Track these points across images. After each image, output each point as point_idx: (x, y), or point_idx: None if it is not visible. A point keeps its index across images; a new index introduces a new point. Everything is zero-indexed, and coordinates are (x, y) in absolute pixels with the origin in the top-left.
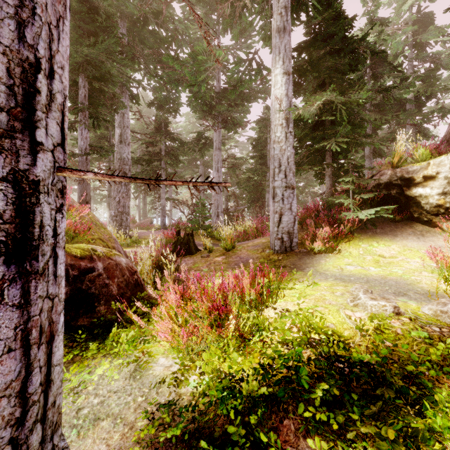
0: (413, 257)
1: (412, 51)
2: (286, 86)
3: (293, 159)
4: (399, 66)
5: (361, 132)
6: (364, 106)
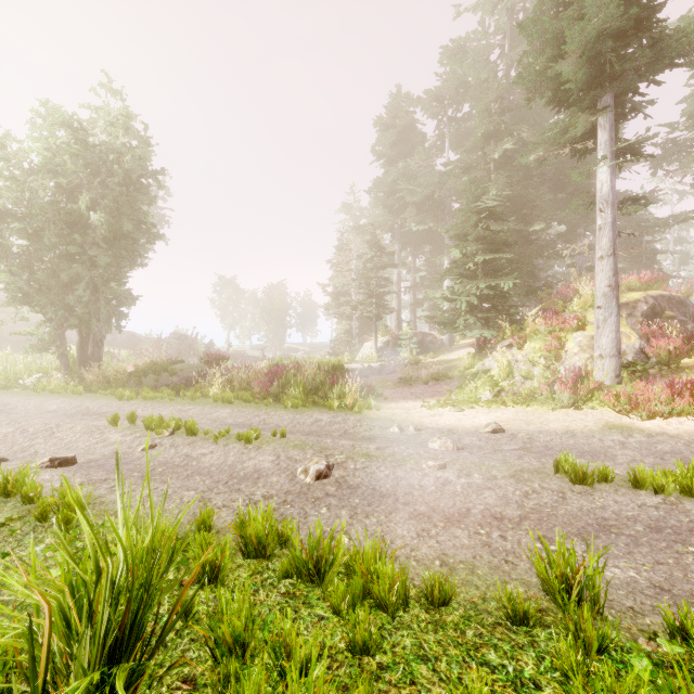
0: None
1: None
2: None
3: None
4: None
5: None
6: None
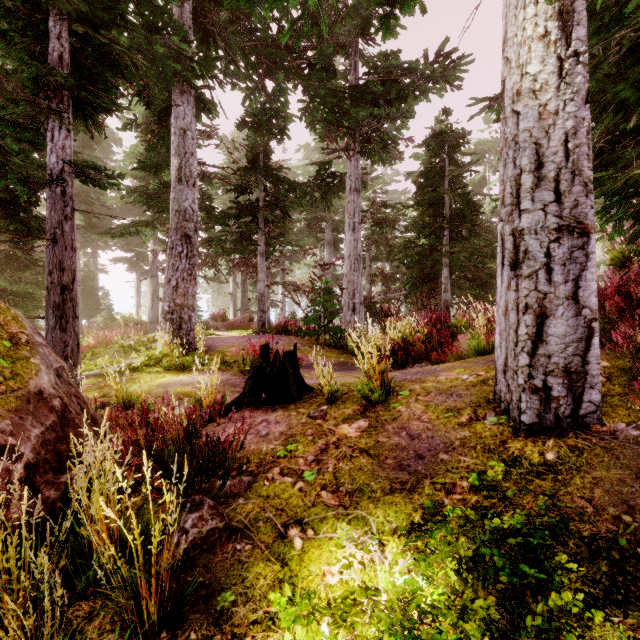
0: None
1: None
2: None
3: (586, 138)
4: None
5: None
6: None
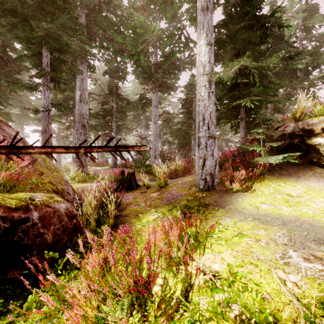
0: (318, 197)
1: (302, 33)
2: (209, 54)
3: (214, 114)
4: (295, 42)
5: (269, 92)
6: (267, 74)
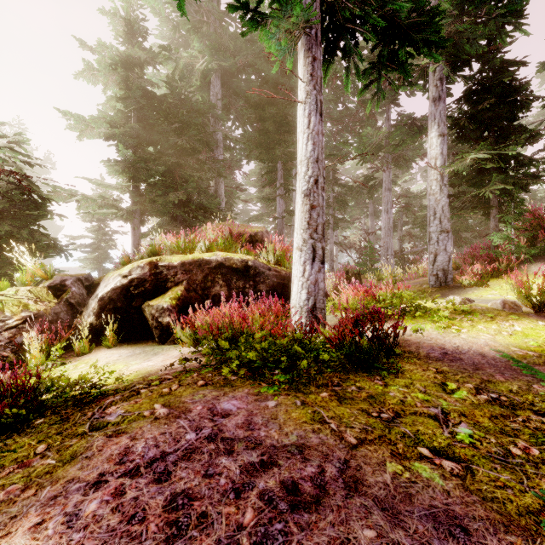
0: None
1: None
2: (441, 146)
3: (447, 207)
4: None
5: (527, 173)
6: None
